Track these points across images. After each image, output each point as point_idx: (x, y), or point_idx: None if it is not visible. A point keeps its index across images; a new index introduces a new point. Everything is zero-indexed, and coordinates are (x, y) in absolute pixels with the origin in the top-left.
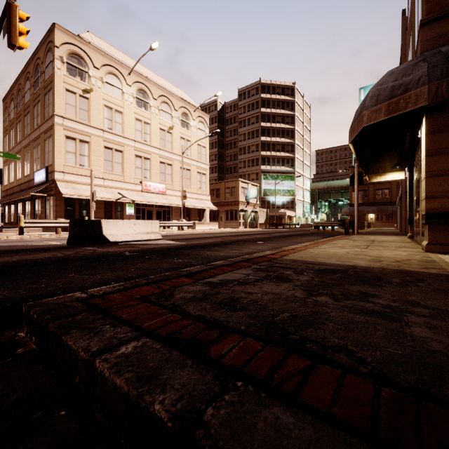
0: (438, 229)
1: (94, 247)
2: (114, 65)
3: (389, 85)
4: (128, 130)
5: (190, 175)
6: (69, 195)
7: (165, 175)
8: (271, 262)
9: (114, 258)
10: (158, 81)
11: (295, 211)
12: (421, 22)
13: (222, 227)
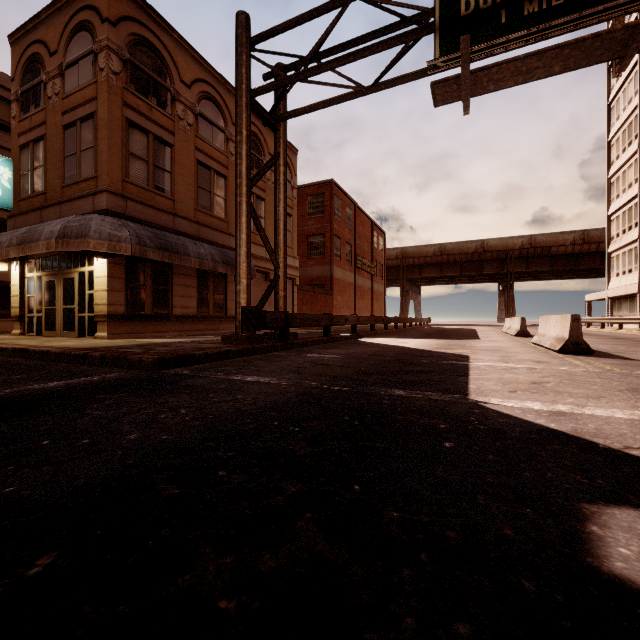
0: (113, 324)
1: None
2: None
3: (107, 230)
4: None
5: None
6: None
7: None
8: (97, 348)
9: None
10: None
11: None
12: (107, 189)
13: None
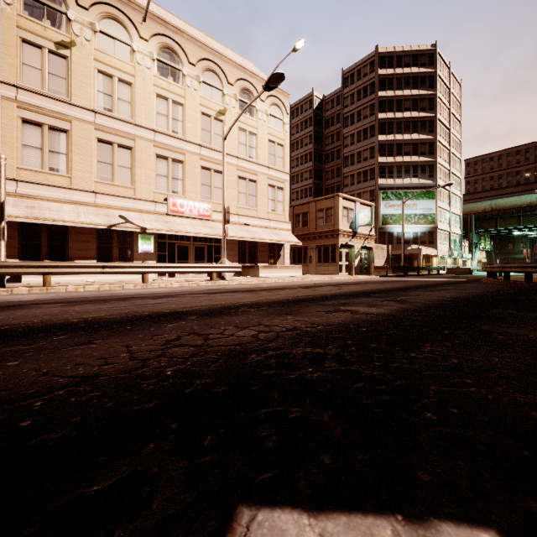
0: None
1: None
2: (115, 4)
3: None
4: (143, 114)
5: (256, 190)
6: (10, 217)
7: (212, 188)
8: None
9: None
10: (201, 38)
11: (435, 248)
12: None
13: (311, 273)
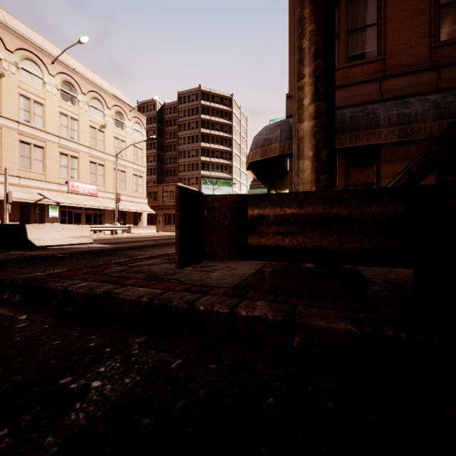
0: None
1: (20, 251)
2: (32, 51)
3: (263, 137)
4: (51, 125)
5: (125, 177)
6: None
7: (97, 175)
8: None
9: (48, 259)
10: (88, 74)
11: None
12: (286, 95)
13: (160, 231)
